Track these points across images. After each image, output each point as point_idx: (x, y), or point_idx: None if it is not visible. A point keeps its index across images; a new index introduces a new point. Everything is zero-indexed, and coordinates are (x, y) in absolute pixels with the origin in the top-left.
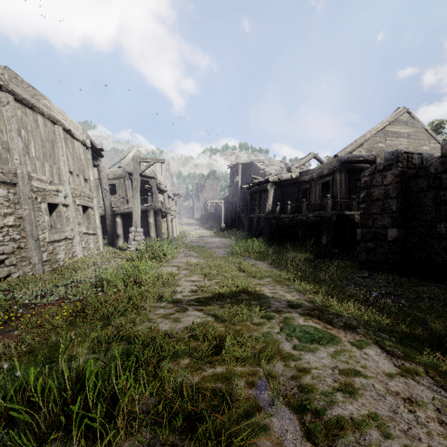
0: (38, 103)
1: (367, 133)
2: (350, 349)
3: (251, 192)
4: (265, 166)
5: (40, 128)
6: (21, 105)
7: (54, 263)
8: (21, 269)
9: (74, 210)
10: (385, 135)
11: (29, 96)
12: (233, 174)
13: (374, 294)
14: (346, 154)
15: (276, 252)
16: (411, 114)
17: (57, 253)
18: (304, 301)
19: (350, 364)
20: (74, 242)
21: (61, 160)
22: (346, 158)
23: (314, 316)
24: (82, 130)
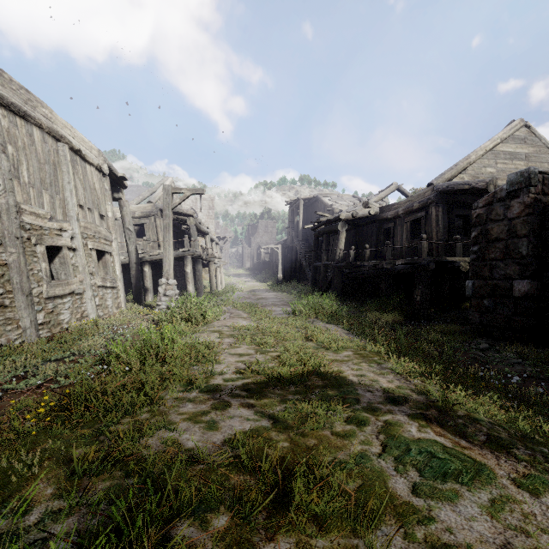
0: (34, 111)
1: (472, 153)
2: (521, 498)
3: (316, 234)
4: (333, 202)
5: (36, 145)
6: (8, 113)
7: (54, 326)
8: (4, 336)
9: (84, 256)
10: (495, 157)
11: (21, 100)
12: (293, 213)
13: (513, 379)
14: (444, 181)
15: (351, 311)
16: (531, 128)
17: (59, 313)
18: (411, 391)
19: (536, 539)
20: (84, 297)
21: (66, 190)
22: (445, 186)
23: (434, 421)
24: (98, 151)
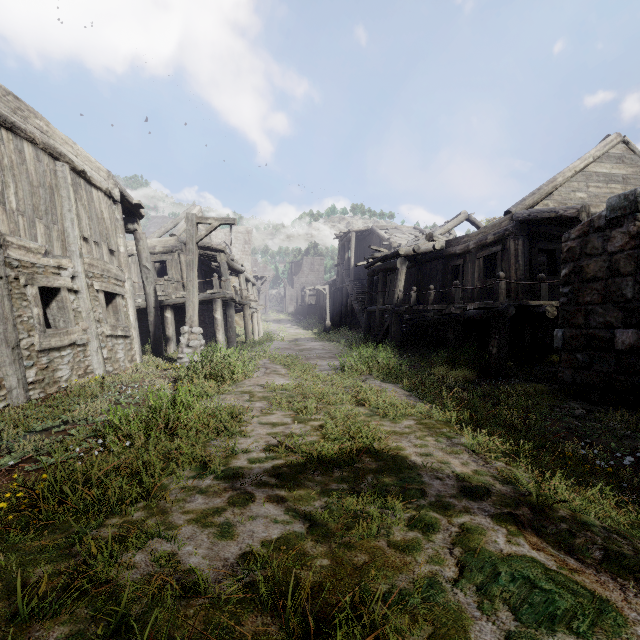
0: (25, 122)
1: (559, 175)
2: None
3: (370, 272)
4: (390, 235)
5: (27, 163)
6: None
7: (49, 385)
8: None
9: (89, 299)
10: (587, 179)
11: (7, 109)
12: (343, 248)
13: (626, 460)
14: (525, 209)
15: (412, 366)
16: (630, 144)
17: (56, 369)
18: (493, 479)
19: None
20: (88, 349)
21: (66, 219)
22: (526, 214)
23: (528, 526)
24: (107, 173)
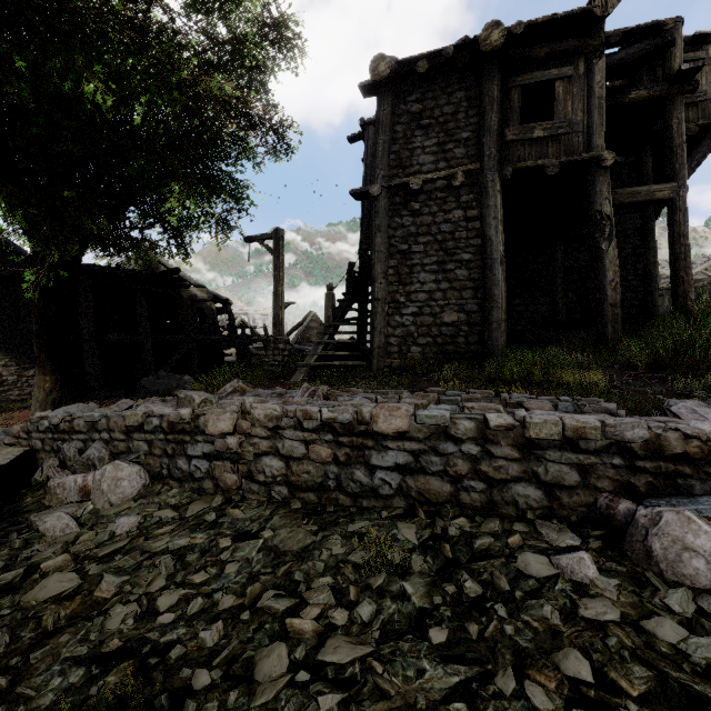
0: None
1: None
2: None
3: None
4: (660, 268)
5: None
6: None
7: None
8: None
9: None
10: None
11: None
12: None
13: None
14: None
15: None
16: None
17: None
18: None
19: None
20: None
21: None
22: None
23: None
24: None
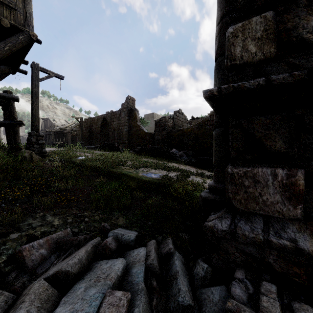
0: None
1: None
2: None
3: (45, 134)
4: (55, 122)
5: None
6: None
7: None
8: None
9: None
10: None
11: None
12: None
13: None
14: (74, 127)
15: None
16: None
17: None
18: None
19: None
20: None
21: None
22: (73, 129)
23: None
24: None
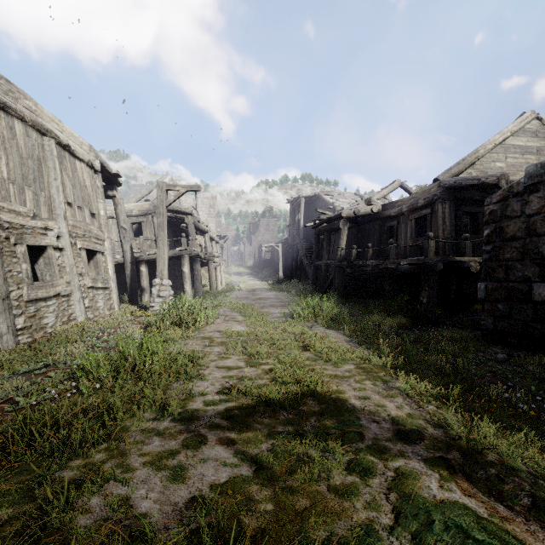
0: (16, 103)
1: (480, 147)
2: None
3: (317, 232)
4: (334, 200)
5: (17, 138)
6: None
7: (36, 331)
8: None
9: (72, 256)
10: (505, 151)
11: None
12: (294, 211)
13: None
14: (451, 177)
15: (353, 313)
16: (543, 120)
17: (43, 317)
18: (425, 422)
19: None
20: (72, 299)
21: (52, 186)
22: (452, 182)
23: (459, 471)
24: (89, 147)
